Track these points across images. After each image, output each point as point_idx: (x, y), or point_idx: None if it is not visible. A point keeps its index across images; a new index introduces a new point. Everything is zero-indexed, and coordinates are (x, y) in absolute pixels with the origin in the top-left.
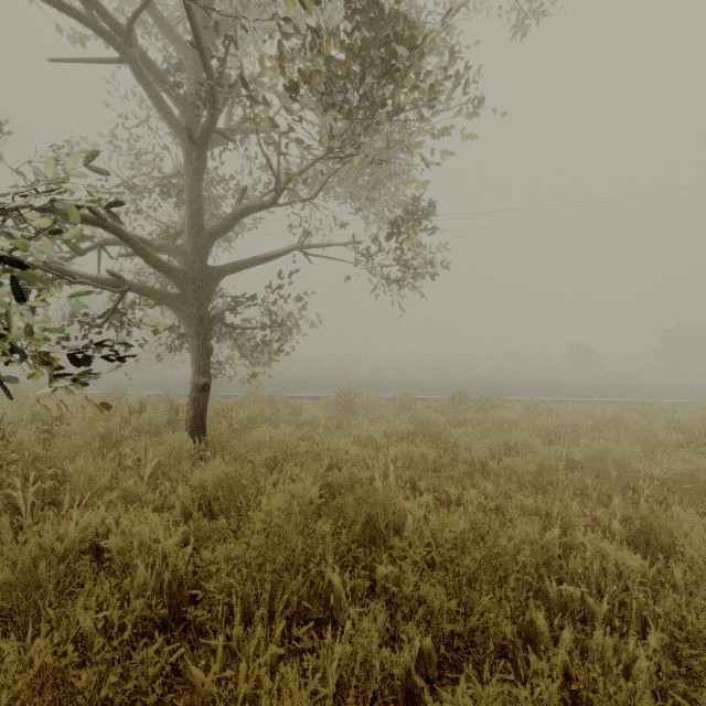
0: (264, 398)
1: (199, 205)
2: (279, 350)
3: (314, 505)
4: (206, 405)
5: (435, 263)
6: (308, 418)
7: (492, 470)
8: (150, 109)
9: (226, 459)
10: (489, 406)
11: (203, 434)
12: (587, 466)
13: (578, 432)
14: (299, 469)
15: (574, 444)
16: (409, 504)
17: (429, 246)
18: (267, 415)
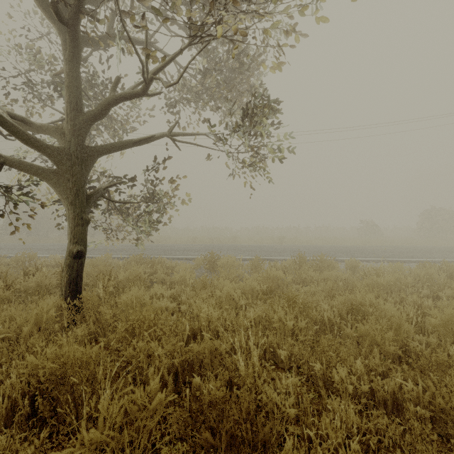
0: (147, 260)
1: (76, 91)
2: (158, 222)
3: (159, 418)
4: (81, 271)
5: (283, 150)
6: (178, 278)
7: (343, 331)
8: (51, 26)
9: (70, 339)
10: (321, 266)
11: (77, 297)
12: (427, 325)
13: (400, 289)
14: (156, 344)
15: (403, 301)
16: (278, 397)
17: (278, 136)
18: (144, 276)
